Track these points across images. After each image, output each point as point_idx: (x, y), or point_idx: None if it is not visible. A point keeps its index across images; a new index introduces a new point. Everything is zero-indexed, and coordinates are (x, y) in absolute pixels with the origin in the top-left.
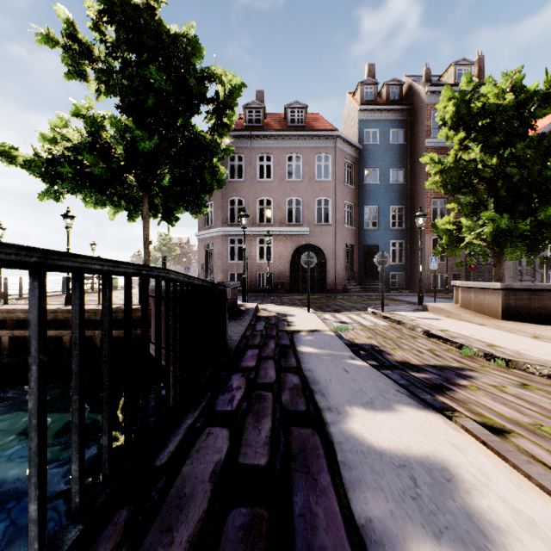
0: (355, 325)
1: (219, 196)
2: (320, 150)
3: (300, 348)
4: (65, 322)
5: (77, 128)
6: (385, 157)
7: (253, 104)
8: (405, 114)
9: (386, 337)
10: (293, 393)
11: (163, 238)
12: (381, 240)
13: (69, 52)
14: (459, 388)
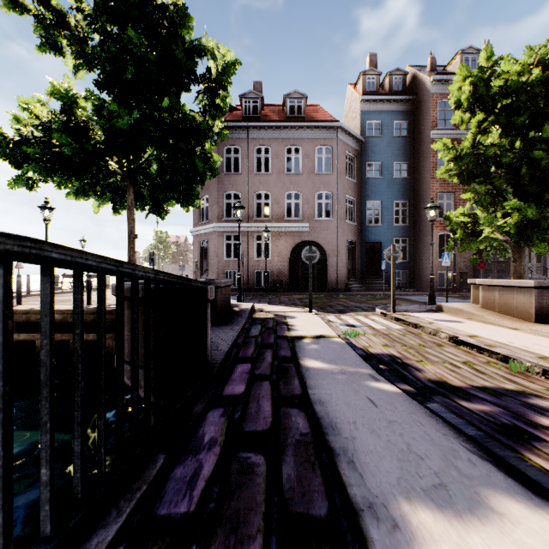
0: (365, 328)
1: (214, 190)
2: (321, 142)
3: (305, 361)
4: (38, 324)
5: (55, 111)
6: (388, 150)
7: (250, 94)
8: (409, 105)
9: (405, 345)
10: (300, 459)
11: (159, 236)
12: (384, 237)
13: (42, 21)
14: (548, 435)
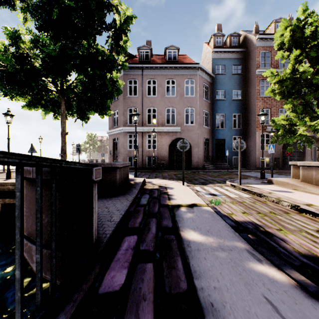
0: (224, 197)
1: (121, 107)
2: (188, 76)
3: (184, 233)
4: None
5: (14, 51)
6: (229, 82)
7: (144, 47)
8: (242, 55)
9: (260, 212)
10: None
11: (90, 136)
12: (227, 136)
13: None
14: None
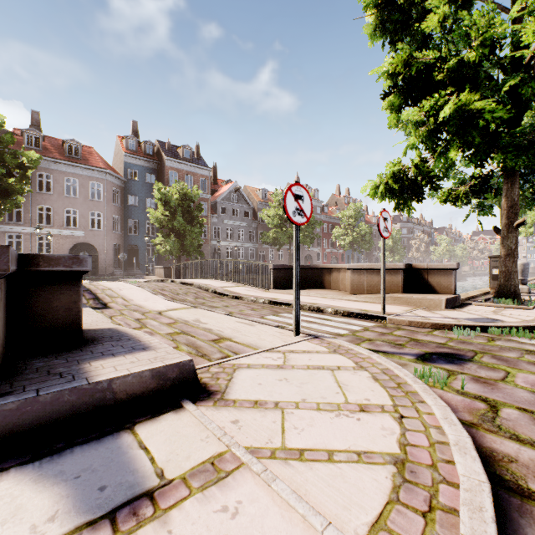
0: None
1: None
2: (94, 179)
3: None
4: None
5: None
6: (143, 190)
7: (33, 131)
8: (156, 166)
9: None
10: None
11: None
12: (141, 242)
13: None
14: None
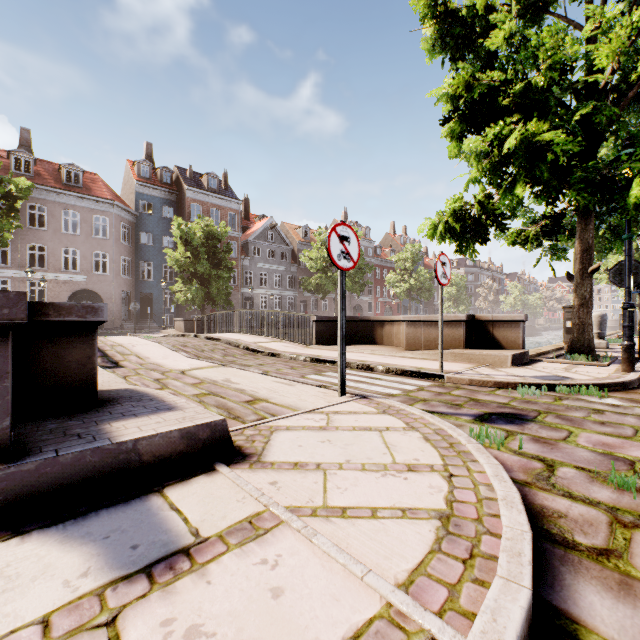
0: None
1: None
2: (99, 212)
3: None
4: None
5: None
6: (159, 226)
7: (22, 153)
8: (175, 197)
9: None
10: None
11: None
12: (156, 289)
13: None
14: None
